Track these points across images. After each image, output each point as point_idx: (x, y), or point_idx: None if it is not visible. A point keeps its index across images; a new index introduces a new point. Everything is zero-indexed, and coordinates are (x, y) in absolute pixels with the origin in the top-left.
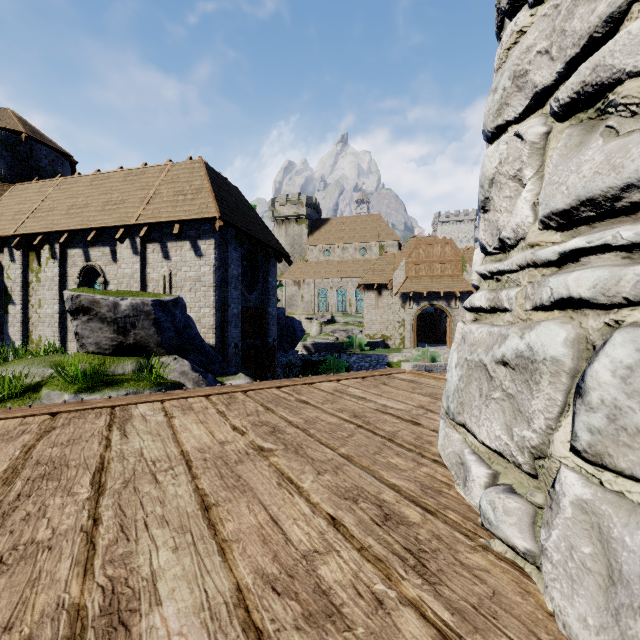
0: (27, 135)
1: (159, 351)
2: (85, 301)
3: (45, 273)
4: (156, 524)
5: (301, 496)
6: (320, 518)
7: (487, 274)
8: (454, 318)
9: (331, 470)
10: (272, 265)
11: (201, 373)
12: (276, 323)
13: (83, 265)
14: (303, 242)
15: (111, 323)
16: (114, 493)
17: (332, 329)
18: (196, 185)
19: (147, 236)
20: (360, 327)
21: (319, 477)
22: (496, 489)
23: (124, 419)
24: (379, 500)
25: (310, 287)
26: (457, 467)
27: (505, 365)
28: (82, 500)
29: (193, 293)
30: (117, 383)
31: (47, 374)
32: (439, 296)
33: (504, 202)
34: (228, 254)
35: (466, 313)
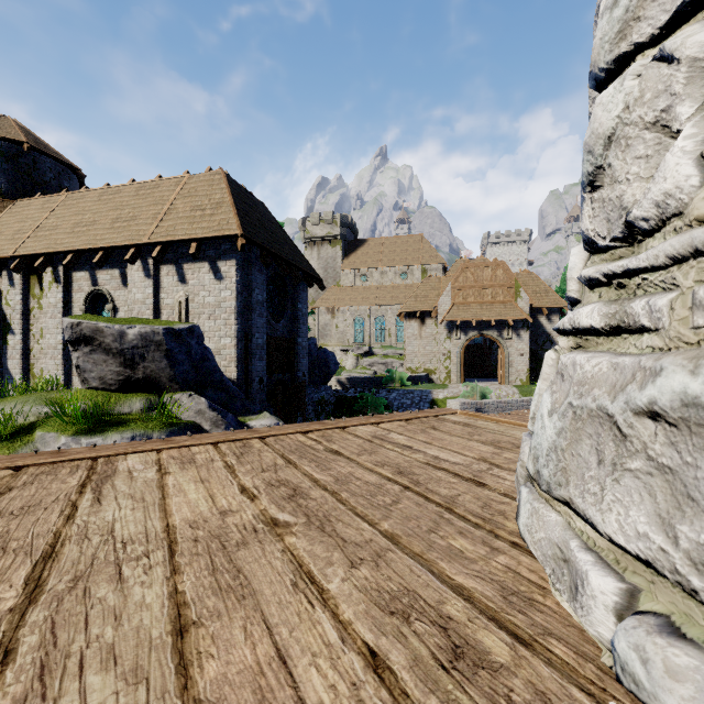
0: (29, 145)
1: (172, 387)
2: (87, 329)
3: (48, 299)
4: (97, 663)
5: (325, 607)
6: (353, 653)
7: (601, 278)
8: (506, 350)
9: (369, 559)
10: (302, 290)
11: (220, 412)
12: (307, 355)
13: (90, 290)
14: (337, 266)
15: (117, 355)
16: (53, 599)
17: (369, 362)
18: (216, 199)
19: (160, 257)
20: (401, 360)
21: (352, 572)
22: (643, 623)
23: (105, 476)
24: (442, 616)
25: (345, 315)
26: (555, 563)
27: (654, 418)
28: (2, 612)
29: (212, 321)
30: (122, 424)
31: (43, 413)
32: (490, 325)
33: (634, 165)
34: (252, 277)
35: (559, 338)
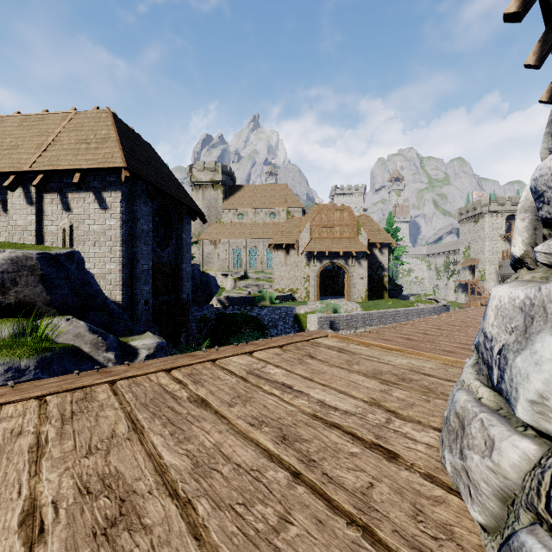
0: None
1: (49, 311)
2: None
3: None
4: None
5: None
6: None
7: None
8: (351, 274)
9: None
10: (186, 222)
11: (100, 334)
12: (190, 279)
13: None
14: (219, 206)
15: None
16: None
17: (245, 284)
18: (101, 134)
19: (42, 185)
20: (270, 282)
21: None
22: None
23: None
24: None
25: (225, 246)
26: None
27: None
28: None
29: (97, 247)
30: None
31: None
32: (338, 255)
33: None
34: (137, 208)
35: None
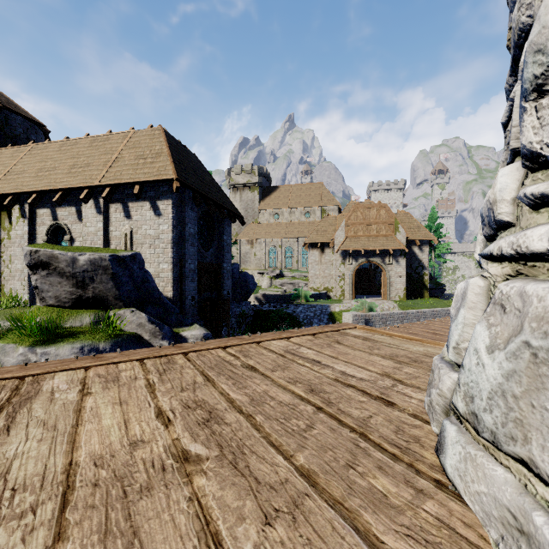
0: (2, 105)
1: (117, 304)
2: (44, 256)
3: (15, 231)
4: None
5: None
6: None
7: None
8: (388, 273)
9: (285, 510)
10: (227, 225)
11: (157, 325)
12: (230, 277)
13: (51, 224)
14: (255, 206)
15: (70, 277)
16: None
17: (281, 282)
18: (156, 150)
19: (109, 196)
20: (305, 281)
21: (266, 531)
22: None
23: (25, 398)
24: None
25: (261, 246)
26: (505, 529)
27: None
28: None
29: (152, 249)
30: (73, 336)
31: (5, 327)
32: (375, 253)
33: None
34: (185, 214)
35: (488, 264)
